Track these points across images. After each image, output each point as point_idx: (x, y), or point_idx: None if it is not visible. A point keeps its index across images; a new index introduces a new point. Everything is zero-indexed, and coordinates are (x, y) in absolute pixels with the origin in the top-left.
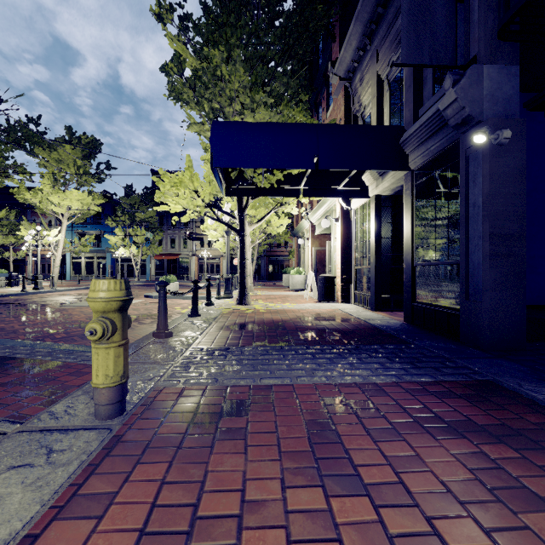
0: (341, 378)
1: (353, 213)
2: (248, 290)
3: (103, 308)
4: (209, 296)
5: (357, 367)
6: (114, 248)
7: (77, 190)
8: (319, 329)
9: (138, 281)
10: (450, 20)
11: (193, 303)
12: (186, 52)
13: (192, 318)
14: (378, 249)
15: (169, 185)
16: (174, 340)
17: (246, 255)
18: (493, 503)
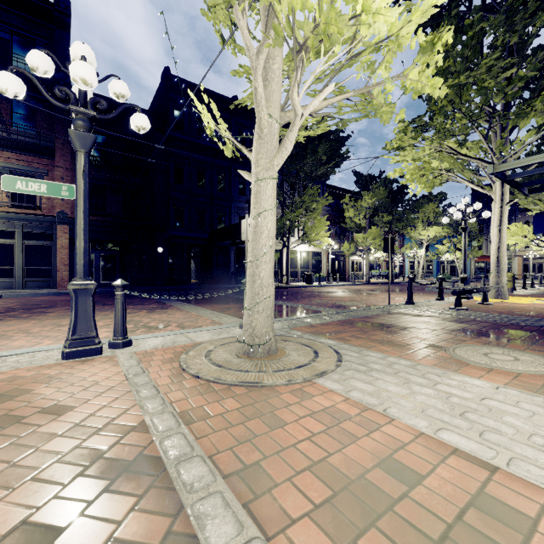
0: None
1: None
2: None
3: (509, 277)
4: (532, 283)
5: None
6: (440, 254)
7: (434, 225)
8: None
9: None
10: None
11: (523, 284)
12: None
13: (523, 289)
14: None
15: (510, 236)
16: (518, 291)
17: None
18: None
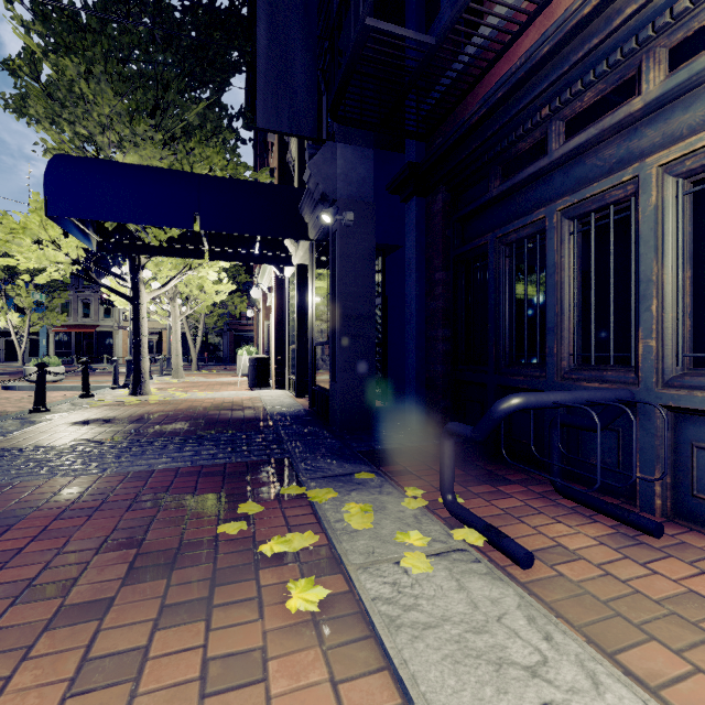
0: (123, 468)
1: (287, 282)
2: (145, 376)
3: None
4: (85, 385)
5: (163, 456)
6: None
7: None
8: (194, 421)
9: (22, 366)
10: (311, 91)
11: (37, 395)
12: (38, 49)
13: (31, 415)
14: (301, 326)
15: (6, 231)
16: None
17: (142, 330)
18: (100, 552)
